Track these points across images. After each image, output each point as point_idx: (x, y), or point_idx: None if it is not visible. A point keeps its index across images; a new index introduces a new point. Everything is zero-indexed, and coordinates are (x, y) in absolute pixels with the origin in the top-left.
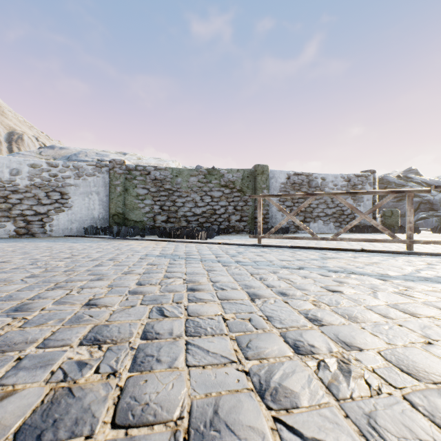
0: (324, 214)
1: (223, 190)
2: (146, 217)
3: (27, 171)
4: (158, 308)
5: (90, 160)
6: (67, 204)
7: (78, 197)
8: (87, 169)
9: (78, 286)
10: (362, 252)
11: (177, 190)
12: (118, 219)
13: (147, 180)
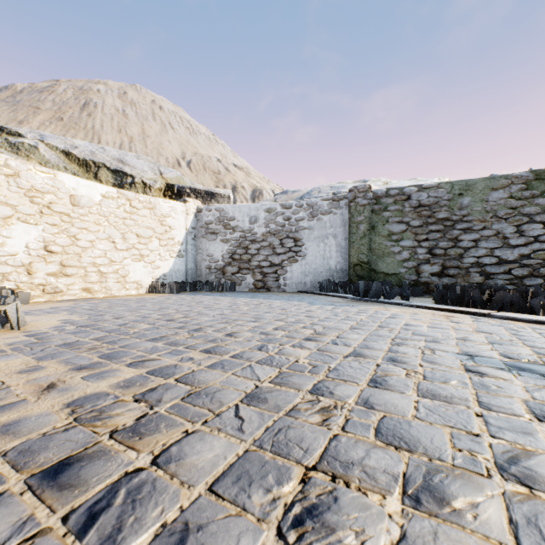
0: None
1: None
2: (403, 267)
3: (263, 217)
4: None
5: (324, 195)
6: (301, 253)
7: (311, 243)
8: (322, 206)
9: None
10: None
11: (461, 219)
12: (360, 271)
13: (404, 210)
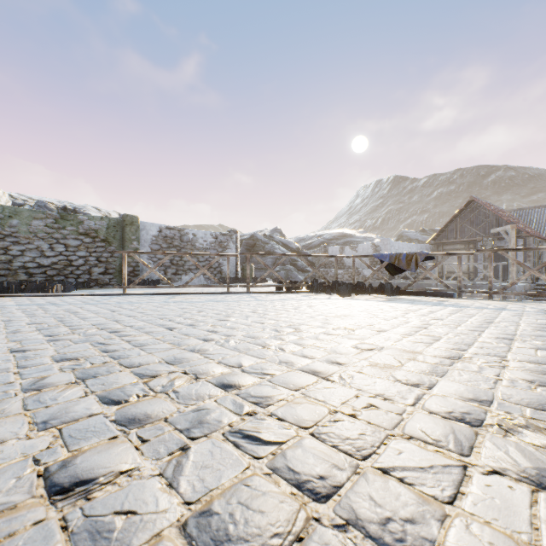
0: (195, 267)
1: (83, 239)
2: None
3: None
4: (59, 317)
5: None
6: None
7: None
8: None
9: None
10: (201, 294)
11: (12, 235)
12: None
13: None
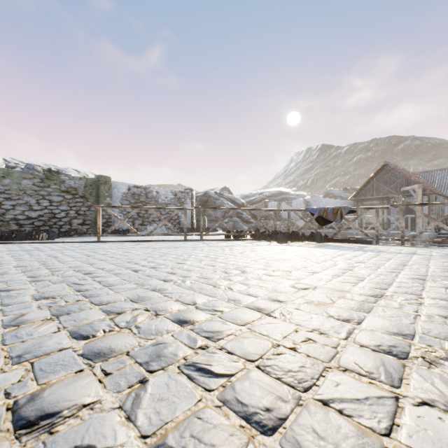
0: (158, 219)
1: (64, 195)
2: None
3: None
4: (42, 261)
5: None
6: None
7: None
8: None
9: None
10: (163, 241)
11: (5, 192)
12: None
13: None
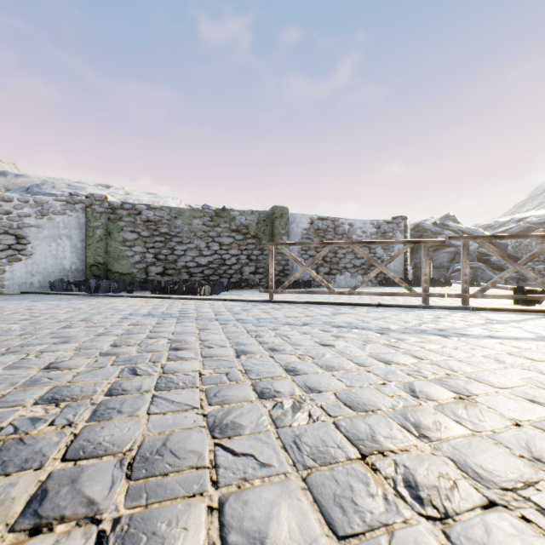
0: (351, 265)
1: (234, 236)
2: (136, 268)
3: None
4: (131, 368)
5: (59, 193)
6: (26, 252)
7: (41, 242)
8: (55, 206)
9: (37, 350)
10: (378, 307)
11: (176, 235)
12: (97, 271)
13: (137, 222)
